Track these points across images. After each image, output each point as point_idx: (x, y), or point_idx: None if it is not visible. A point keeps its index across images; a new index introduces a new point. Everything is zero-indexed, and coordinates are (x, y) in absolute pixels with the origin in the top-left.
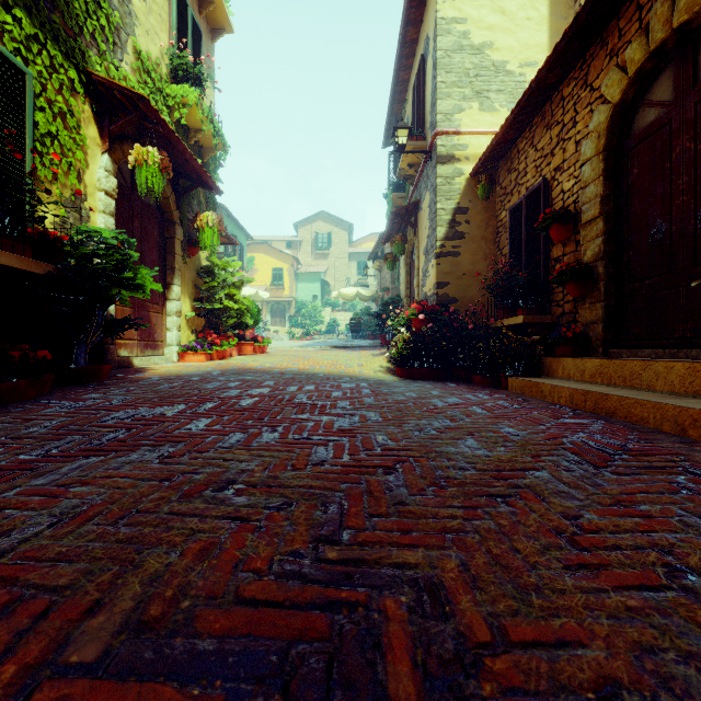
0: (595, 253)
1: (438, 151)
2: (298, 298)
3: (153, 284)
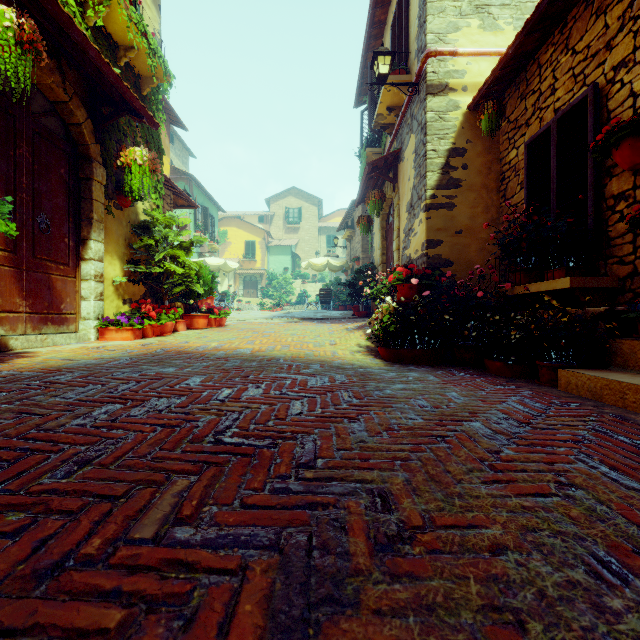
0: None
1: (429, 79)
2: (270, 270)
3: None
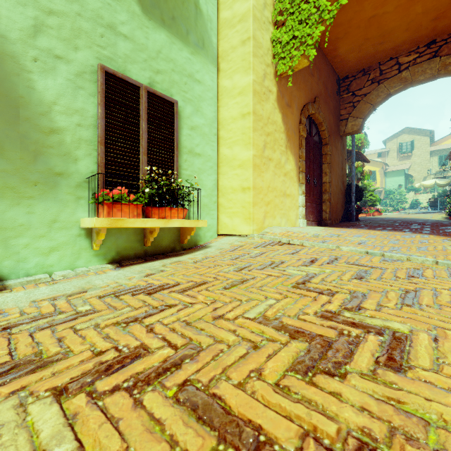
0: None
1: None
2: (386, 188)
3: None
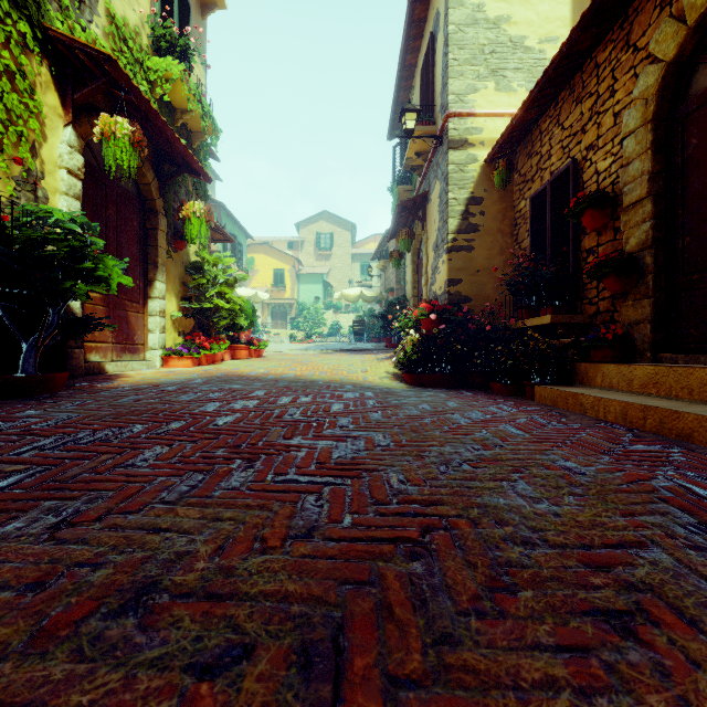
0: (641, 241)
1: (450, 135)
2: (300, 300)
3: (122, 277)
